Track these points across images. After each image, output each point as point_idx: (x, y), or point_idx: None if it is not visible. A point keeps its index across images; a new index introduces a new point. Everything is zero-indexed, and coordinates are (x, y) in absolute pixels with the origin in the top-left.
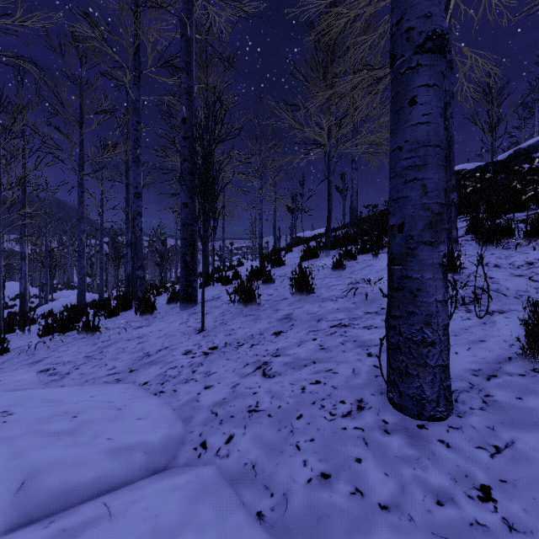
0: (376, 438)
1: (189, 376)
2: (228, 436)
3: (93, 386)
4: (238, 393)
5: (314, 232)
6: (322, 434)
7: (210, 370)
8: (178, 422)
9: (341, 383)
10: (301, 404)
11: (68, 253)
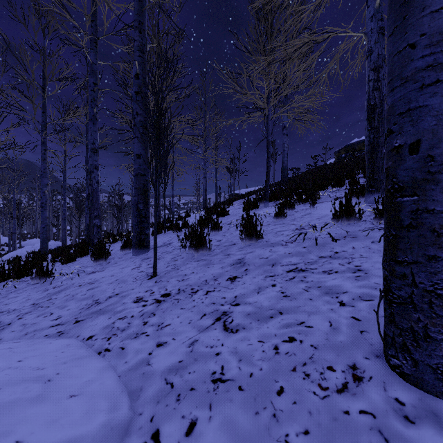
0: (397, 431)
1: (139, 328)
2: (189, 422)
3: (31, 341)
4: (198, 354)
5: (249, 190)
6: (317, 421)
7: (163, 322)
8: (123, 398)
9: (321, 341)
10: (279, 371)
11: (37, 207)
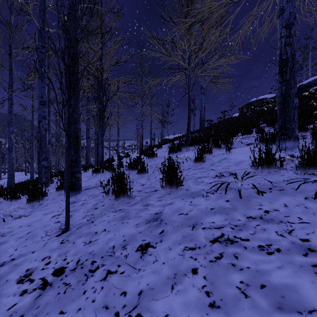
0: None
1: None
2: None
3: None
4: None
5: (175, 136)
6: None
7: None
8: None
9: None
10: None
11: (18, 148)
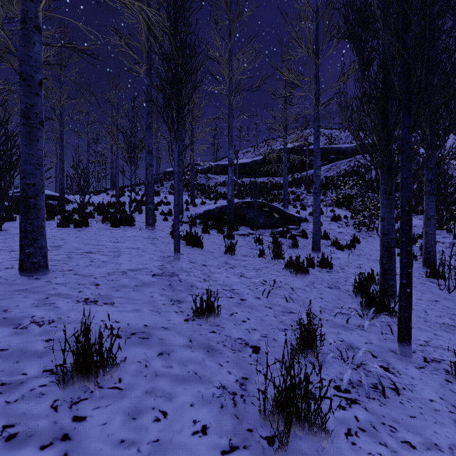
0: None
1: None
2: None
3: None
4: None
5: None
6: None
7: None
8: None
9: None
10: None
11: None
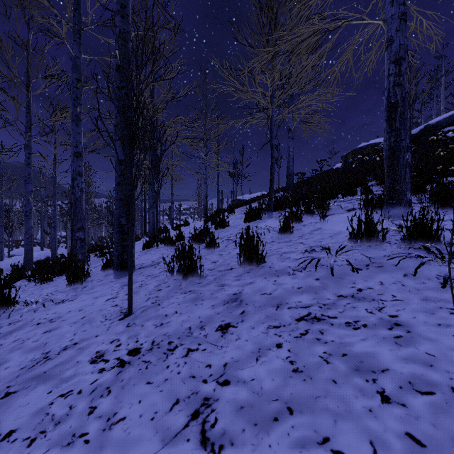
0: None
1: (80, 422)
2: None
3: None
4: None
5: (252, 196)
6: None
7: (116, 412)
8: None
9: None
10: None
11: None
